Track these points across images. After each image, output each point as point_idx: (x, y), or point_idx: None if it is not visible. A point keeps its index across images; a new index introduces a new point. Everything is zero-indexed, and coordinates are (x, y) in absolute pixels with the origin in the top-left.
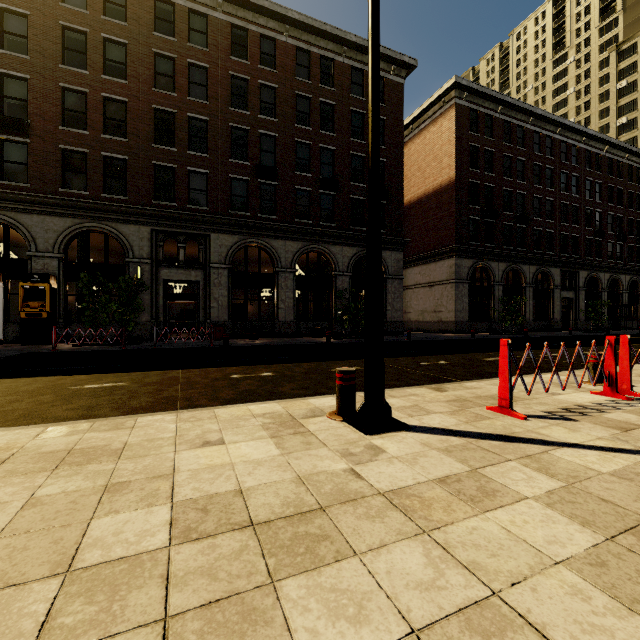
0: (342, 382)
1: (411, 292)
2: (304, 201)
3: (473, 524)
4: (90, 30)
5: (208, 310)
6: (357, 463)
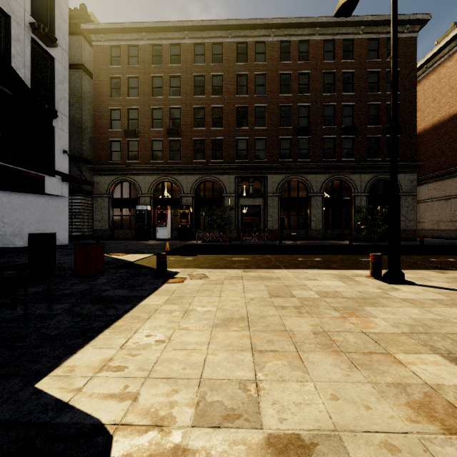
0: (374, 260)
1: (425, 205)
2: (329, 144)
3: (444, 309)
4: (206, 73)
5: (266, 222)
6: (386, 291)
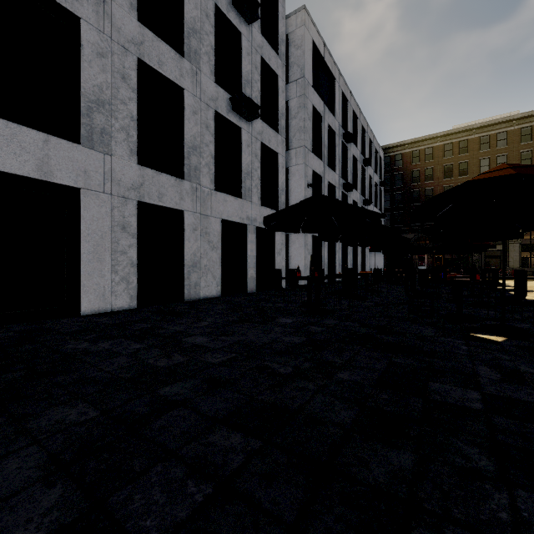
0: None
1: None
2: None
3: None
4: (453, 162)
5: (507, 263)
6: None
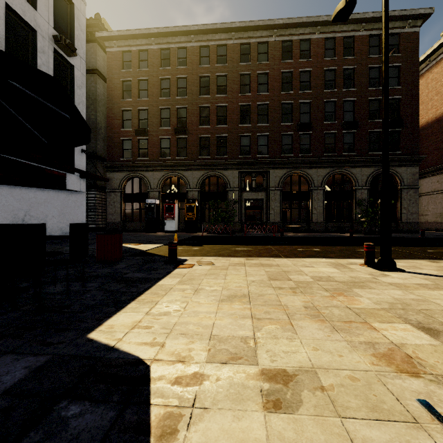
0: (367, 249)
1: (428, 198)
2: (330, 139)
3: (426, 291)
4: (211, 74)
5: (268, 215)
6: (376, 276)
